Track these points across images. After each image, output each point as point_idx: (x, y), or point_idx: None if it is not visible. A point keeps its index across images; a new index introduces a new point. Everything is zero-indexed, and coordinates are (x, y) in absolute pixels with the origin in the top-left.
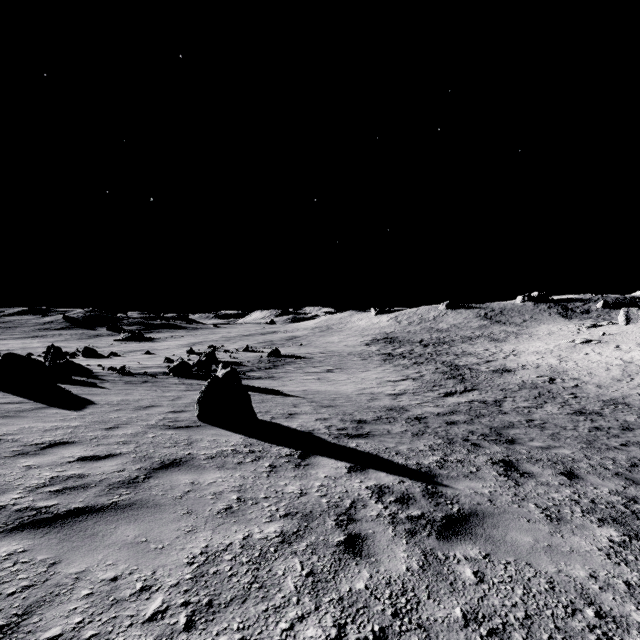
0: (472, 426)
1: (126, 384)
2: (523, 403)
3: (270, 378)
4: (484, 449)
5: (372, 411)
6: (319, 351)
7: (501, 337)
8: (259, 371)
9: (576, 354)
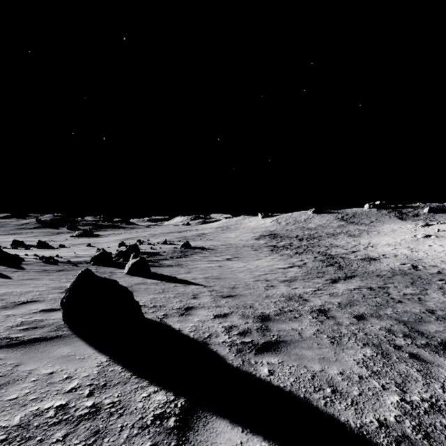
0: (384, 321)
1: (38, 273)
2: (406, 289)
3: (178, 266)
4: (435, 367)
5: (272, 301)
6: (220, 244)
7: (356, 233)
8: (171, 260)
9: (421, 246)
